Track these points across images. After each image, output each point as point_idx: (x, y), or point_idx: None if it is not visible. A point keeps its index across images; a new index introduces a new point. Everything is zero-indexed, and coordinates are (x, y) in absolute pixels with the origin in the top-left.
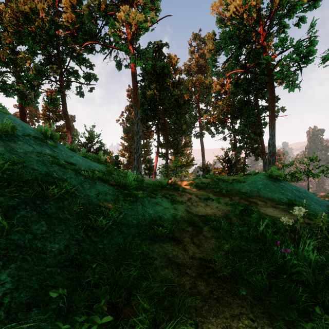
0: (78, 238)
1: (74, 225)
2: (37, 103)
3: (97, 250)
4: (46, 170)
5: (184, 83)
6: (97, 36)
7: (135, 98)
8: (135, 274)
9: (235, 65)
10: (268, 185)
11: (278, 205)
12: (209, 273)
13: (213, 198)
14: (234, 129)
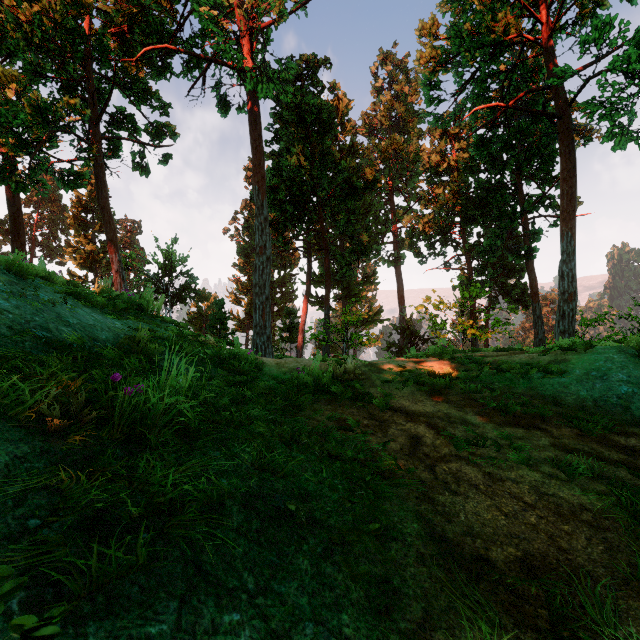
0: None
1: None
2: (45, 186)
3: None
4: None
5: (363, 151)
6: (174, 37)
7: (257, 174)
8: None
9: (479, 99)
10: None
11: None
12: None
13: (490, 433)
14: (469, 245)
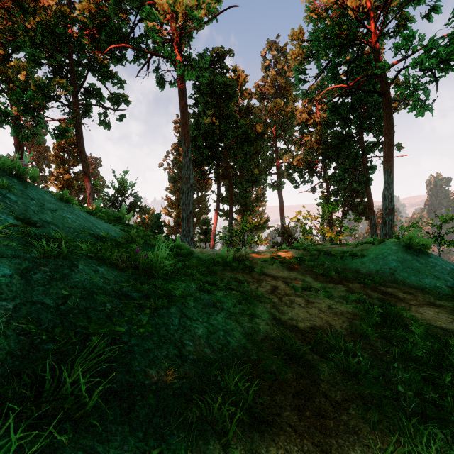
0: None
1: None
2: (41, 136)
3: None
4: None
5: (256, 110)
6: (128, 37)
7: (184, 129)
8: None
9: (331, 80)
10: (407, 261)
11: (437, 300)
12: None
13: (315, 285)
14: (328, 176)
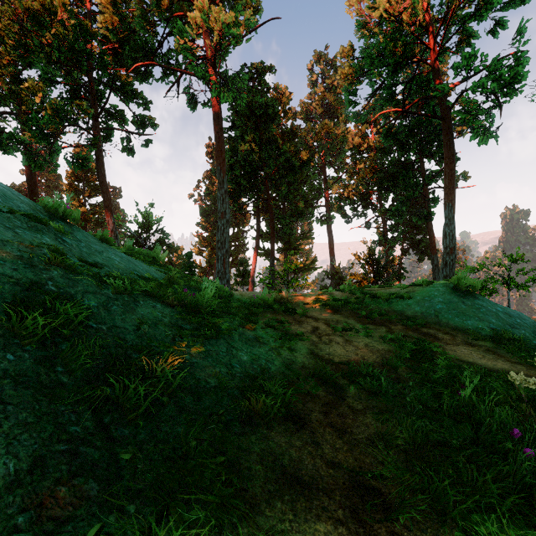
0: (75, 435)
1: (73, 400)
2: (56, 165)
3: (119, 462)
4: (32, 278)
5: (301, 133)
6: (156, 53)
7: (219, 157)
8: (204, 533)
9: (386, 101)
10: (453, 303)
11: (476, 340)
12: (374, 506)
13: (356, 327)
14: (384, 209)
